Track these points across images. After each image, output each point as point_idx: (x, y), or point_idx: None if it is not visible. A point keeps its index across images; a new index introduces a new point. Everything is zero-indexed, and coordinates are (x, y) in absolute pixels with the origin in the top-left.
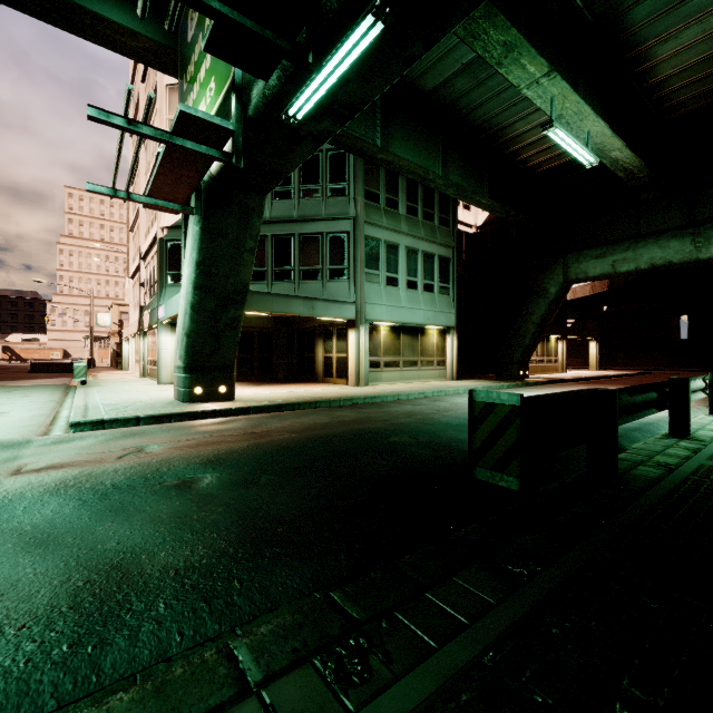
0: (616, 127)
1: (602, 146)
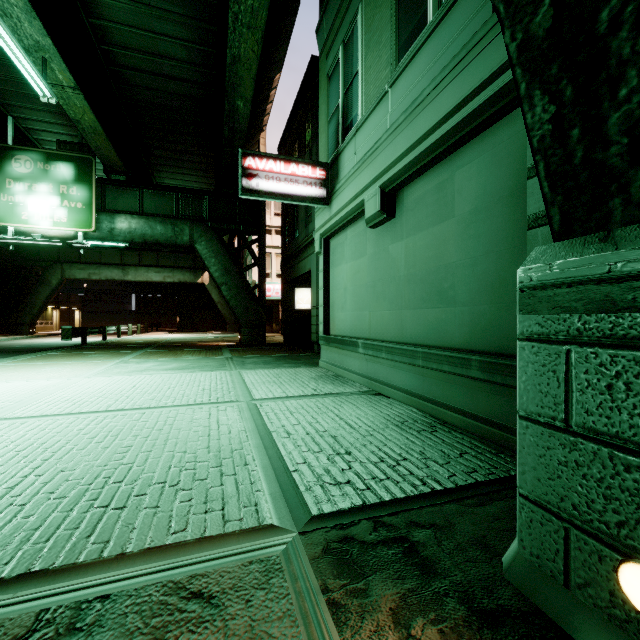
0: None
1: None
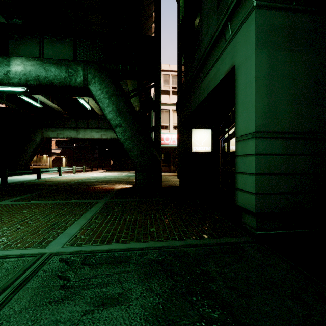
0: (52, 96)
1: (45, 101)
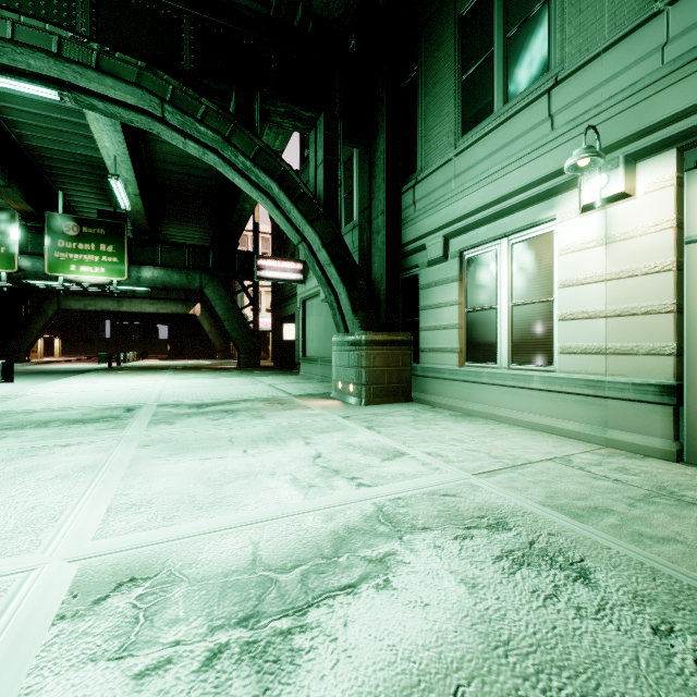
0: None
1: None
